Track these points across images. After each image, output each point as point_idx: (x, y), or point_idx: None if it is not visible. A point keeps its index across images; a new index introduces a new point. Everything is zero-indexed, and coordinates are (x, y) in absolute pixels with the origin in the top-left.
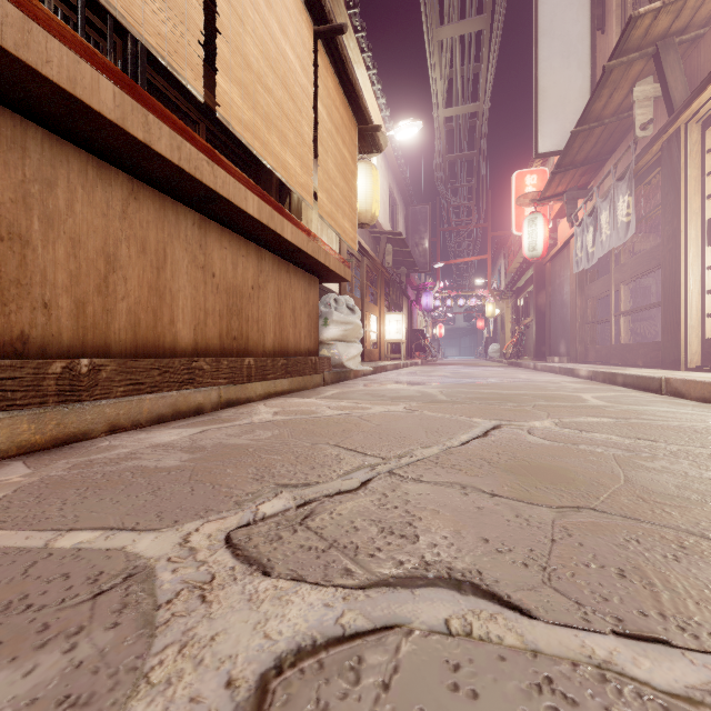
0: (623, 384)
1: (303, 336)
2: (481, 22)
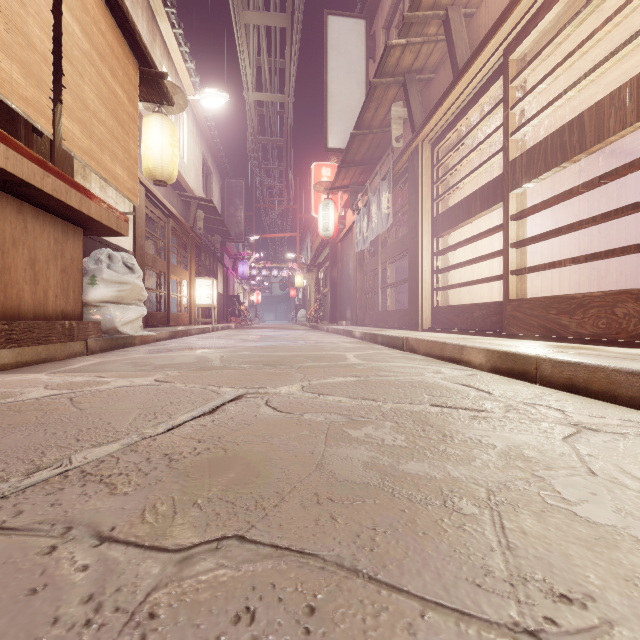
0: (382, 343)
1: (53, 295)
2: (283, 20)
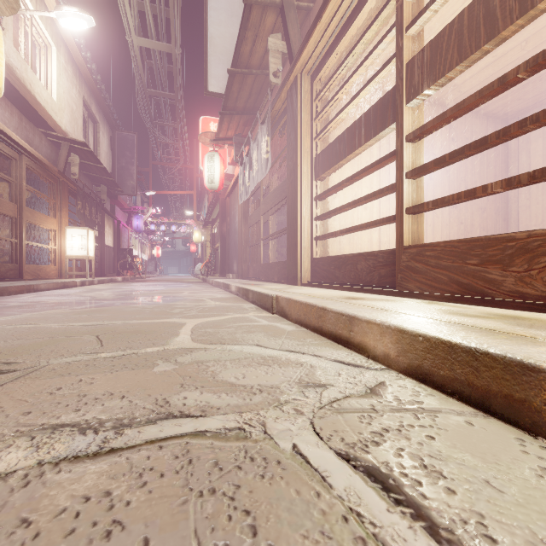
0: (252, 301)
1: None
2: None
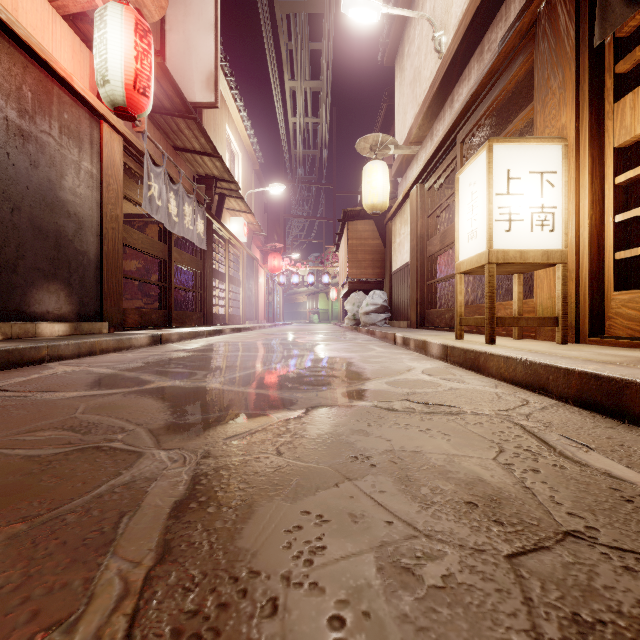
0: (243, 331)
1: None
2: None
